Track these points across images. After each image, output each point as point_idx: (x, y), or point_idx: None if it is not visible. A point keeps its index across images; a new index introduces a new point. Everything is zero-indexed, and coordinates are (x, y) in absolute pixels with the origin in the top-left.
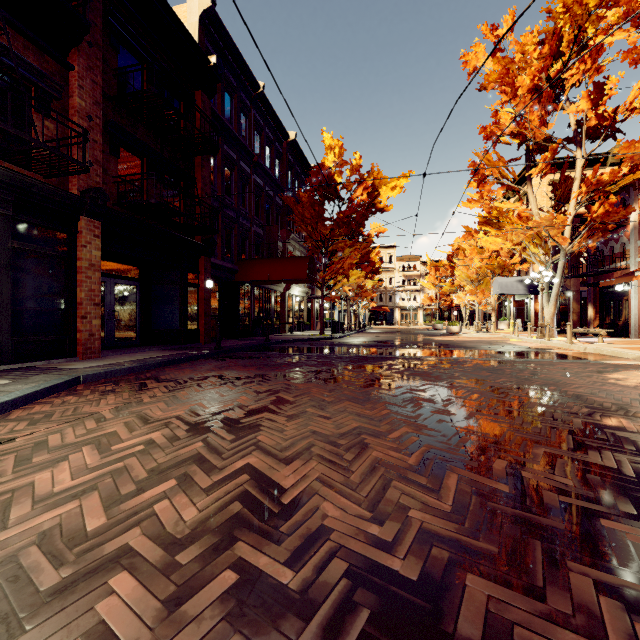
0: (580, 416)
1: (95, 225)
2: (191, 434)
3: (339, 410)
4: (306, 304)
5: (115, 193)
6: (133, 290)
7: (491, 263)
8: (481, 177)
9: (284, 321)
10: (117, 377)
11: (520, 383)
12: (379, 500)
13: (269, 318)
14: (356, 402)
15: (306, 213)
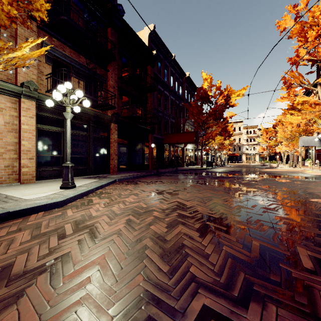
0: (302, 198)
1: (115, 126)
2: (158, 194)
3: (205, 192)
4: (194, 153)
5: (121, 113)
6: (125, 149)
7: (298, 129)
8: (289, 84)
9: (183, 161)
10: (126, 180)
11: (288, 188)
12: (212, 208)
13: (177, 159)
14: (212, 190)
15: (194, 111)
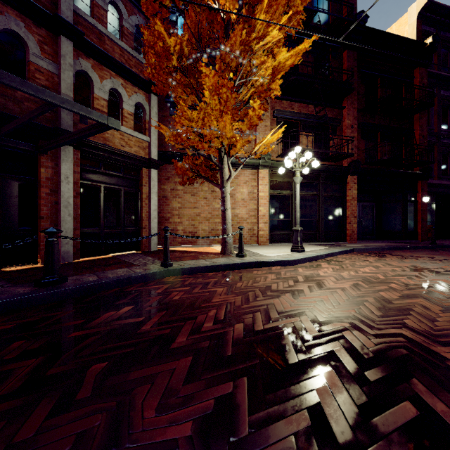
0: None
1: (354, 178)
2: (412, 271)
3: None
4: None
5: (363, 158)
6: (371, 208)
7: None
8: None
9: None
10: (369, 251)
11: None
12: None
13: None
14: None
15: None
